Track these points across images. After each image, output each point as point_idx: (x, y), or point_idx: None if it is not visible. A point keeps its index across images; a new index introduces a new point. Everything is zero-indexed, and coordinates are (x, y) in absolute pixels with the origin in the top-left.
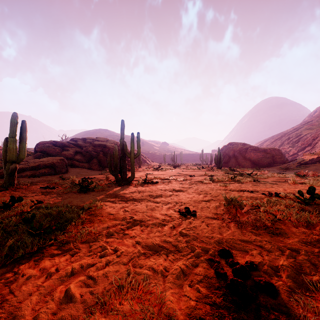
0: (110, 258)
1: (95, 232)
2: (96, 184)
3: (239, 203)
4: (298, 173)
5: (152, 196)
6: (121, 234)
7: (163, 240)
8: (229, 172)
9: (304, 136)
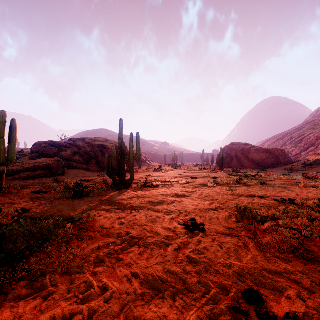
0: (95, 306)
1: (82, 256)
2: (92, 188)
3: (253, 213)
4: (306, 175)
5: (152, 203)
6: (114, 260)
7: (167, 270)
8: (232, 174)
9: (307, 136)
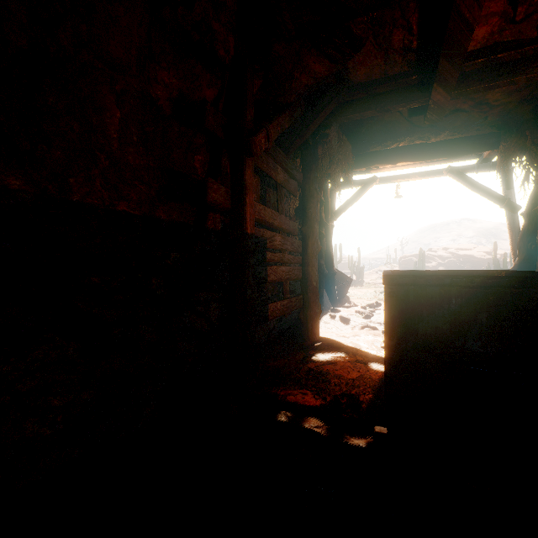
0: None
1: None
2: None
3: None
4: None
5: None
6: None
7: None
8: None
9: None
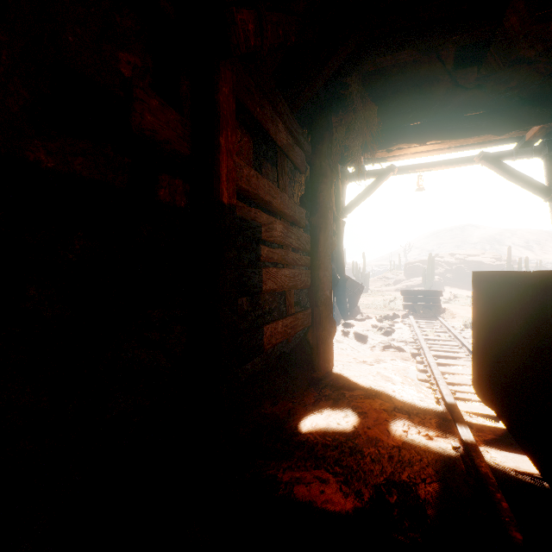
0: None
1: None
2: None
3: None
4: None
5: None
6: None
7: None
8: None
9: None
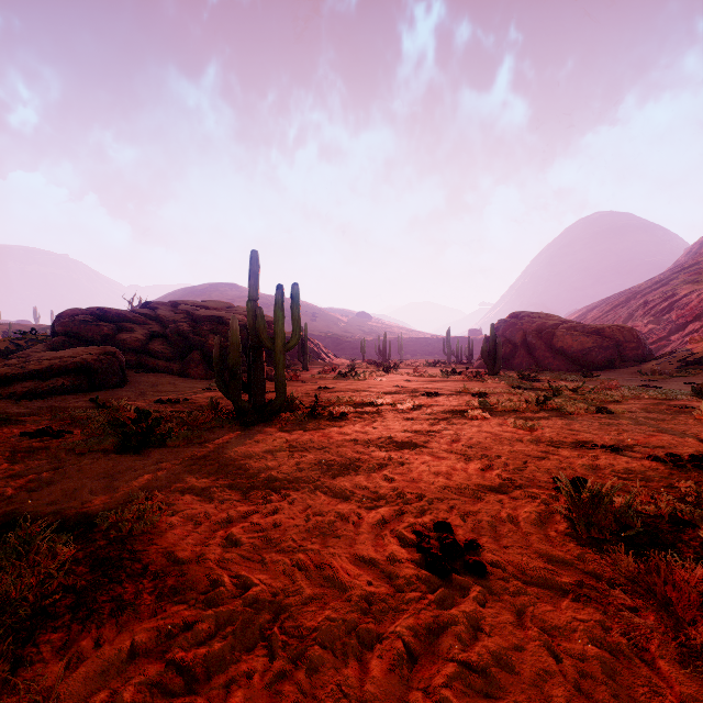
0: None
1: None
2: (179, 423)
3: (619, 508)
4: (698, 388)
5: (328, 467)
6: None
7: None
8: (522, 385)
9: (683, 297)
